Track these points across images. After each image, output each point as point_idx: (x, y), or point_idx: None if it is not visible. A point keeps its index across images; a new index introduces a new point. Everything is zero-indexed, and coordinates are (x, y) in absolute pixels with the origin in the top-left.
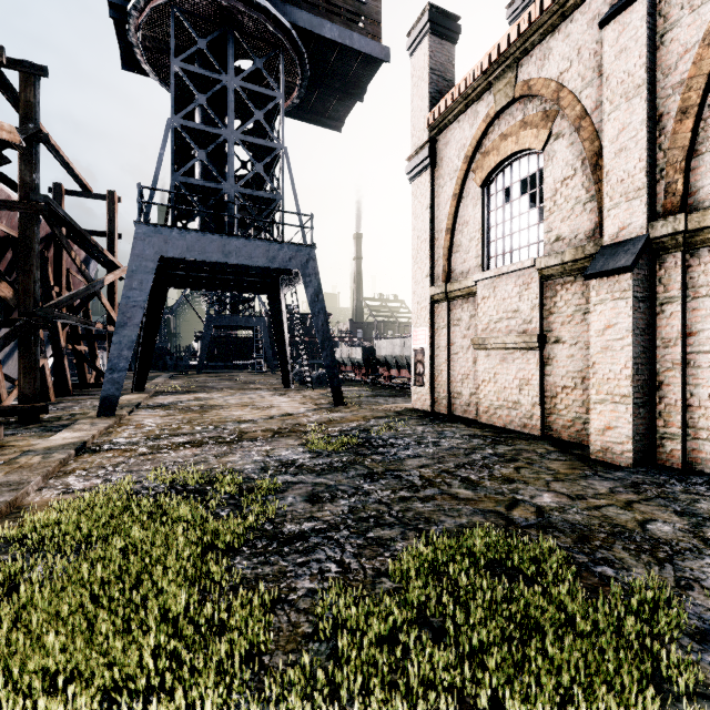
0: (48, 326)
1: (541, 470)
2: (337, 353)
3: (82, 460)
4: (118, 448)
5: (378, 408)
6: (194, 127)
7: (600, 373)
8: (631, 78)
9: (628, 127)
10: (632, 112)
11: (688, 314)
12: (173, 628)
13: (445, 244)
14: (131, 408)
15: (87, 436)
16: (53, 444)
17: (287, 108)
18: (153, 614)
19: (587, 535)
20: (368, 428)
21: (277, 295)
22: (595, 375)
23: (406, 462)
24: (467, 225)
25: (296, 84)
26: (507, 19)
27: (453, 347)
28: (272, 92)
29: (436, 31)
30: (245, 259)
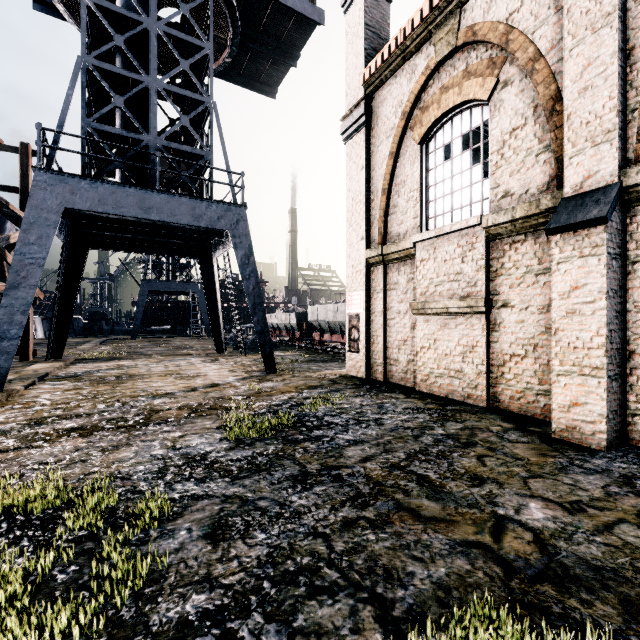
0: None
1: (509, 460)
2: (272, 318)
3: None
4: None
5: (312, 376)
6: (110, 69)
7: (565, 341)
8: (599, 5)
9: (595, 61)
10: (601, 44)
11: None
12: None
13: (381, 205)
14: (31, 381)
15: None
16: None
17: (219, 67)
18: None
19: (629, 594)
20: (301, 402)
21: (209, 259)
22: (558, 343)
23: (346, 451)
24: (404, 185)
25: (228, 41)
26: None
27: (389, 312)
28: (199, 42)
29: None
30: (168, 215)
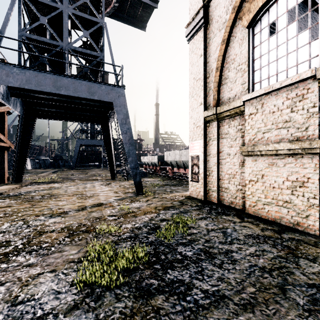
0: None
1: None
2: (144, 159)
3: None
4: None
5: (167, 197)
6: None
7: None
8: None
9: None
10: None
11: None
12: None
13: (215, 79)
14: None
15: None
16: None
17: (111, 10)
18: None
19: None
20: (158, 225)
21: (107, 124)
22: None
23: None
24: (234, 61)
25: None
26: None
27: (221, 154)
28: None
29: None
30: (73, 92)
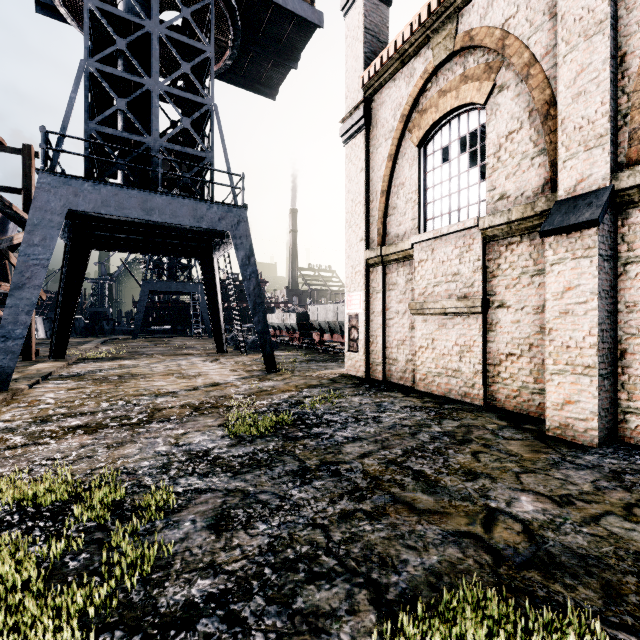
0: None
1: (503, 456)
2: (273, 318)
3: None
4: None
5: (312, 375)
6: (112, 72)
7: (559, 340)
8: (592, 13)
9: (588, 68)
10: (593, 51)
11: None
12: None
13: (380, 207)
14: (35, 380)
15: None
16: None
17: (220, 69)
18: None
19: (611, 580)
20: (301, 400)
21: (210, 260)
22: (552, 343)
23: (345, 448)
24: (403, 187)
25: (228, 44)
26: None
27: (388, 312)
28: (201, 45)
29: None
30: (170, 217)
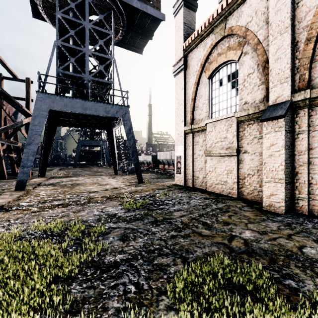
0: None
1: (241, 217)
2: (140, 158)
3: None
4: (21, 208)
5: (159, 184)
6: (68, 46)
7: (268, 167)
8: (283, 23)
9: (281, 47)
10: (283, 40)
11: (310, 139)
12: None
13: (191, 106)
14: (35, 186)
15: (4, 202)
16: None
17: (116, 41)
18: None
19: (274, 257)
20: (154, 195)
21: (111, 130)
22: (265, 169)
23: (174, 213)
24: (201, 97)
25: (120, 29)
26: (218, 3)
27: (194, 155)
28: (108, 31)
29: (187, 5)
30: (94, 111)
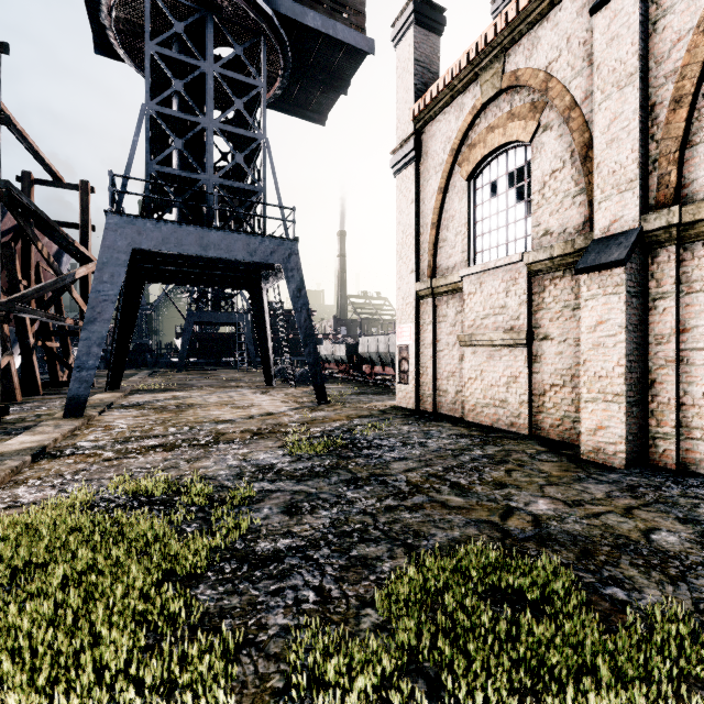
0: (9, 321)
1: (533, 473)
2: (321, 350)
3: (38, 468)
4: (81, 453)
5: (362, 407)
6: (171, 113)
7: (592, 370)
8: (623, 66)
9: (620, 116)
10: (624, 101)
11: (681, 310)
12: (112, 687)
13: (430, 239)
14: (102, 408)
15: (47, 440)
16: (8, 449)
17: (269, 99)
18: (86, 671)
19: (590, 548)
20: (352, 428)
21: (259, 291)
22: (586, 373)
23: (392, 465)
24: (453, 220)
25: (278, 75)
26: (492, 14)
27: (438, 344)
28: (253, 81)
29: (421, 22)
30: (224, 252)
